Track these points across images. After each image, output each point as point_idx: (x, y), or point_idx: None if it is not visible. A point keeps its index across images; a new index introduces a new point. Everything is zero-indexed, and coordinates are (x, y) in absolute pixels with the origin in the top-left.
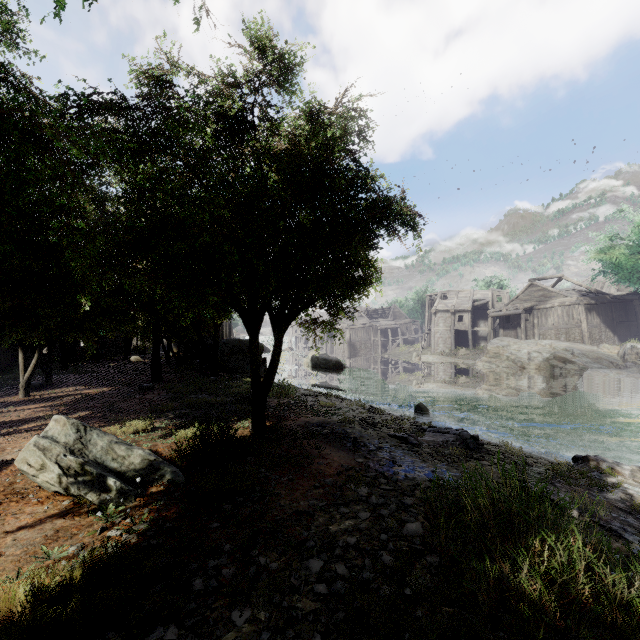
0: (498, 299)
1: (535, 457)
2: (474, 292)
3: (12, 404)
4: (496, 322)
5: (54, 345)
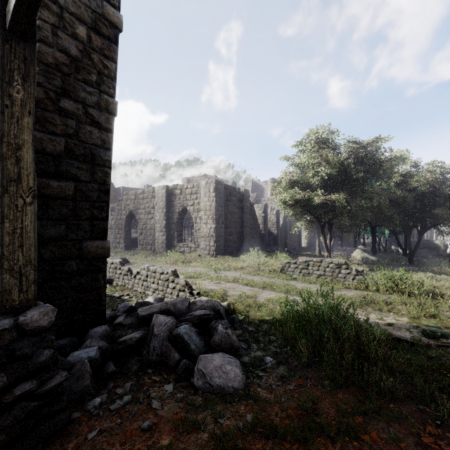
0: None
1: None
2: None
3: None
4: None
5: None
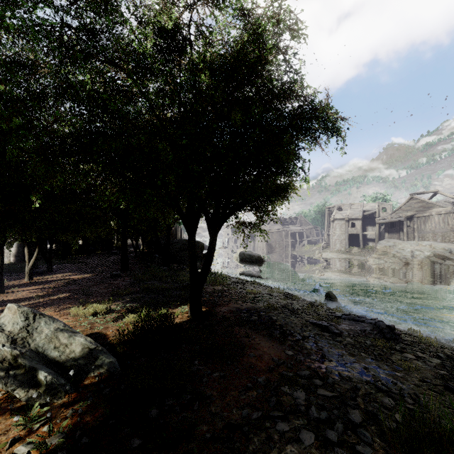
0: (382, 210)
1: (449, 347)
2: (364, 205)
3: (17, 286)
4: (381, 227)
5: (53, 243)
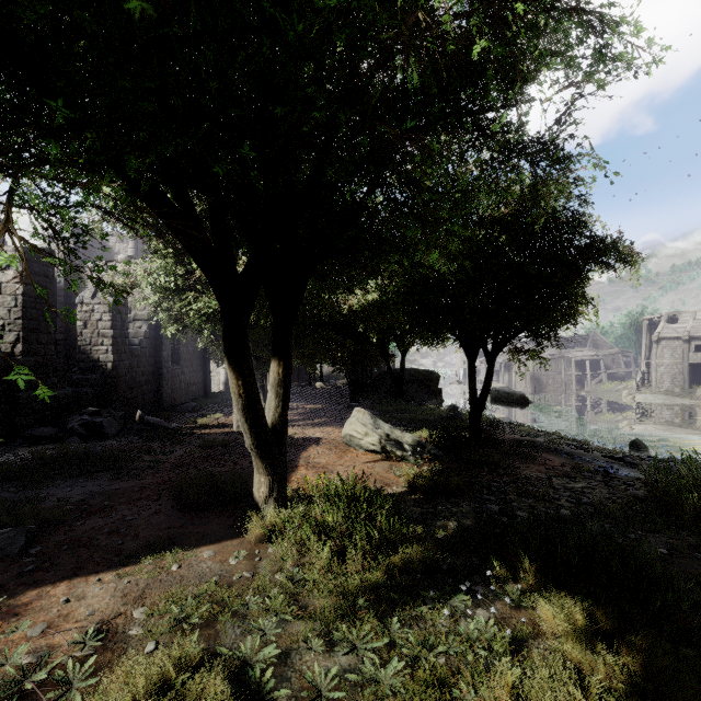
0: None
1: None
2: None
3: None
4: None
5: None
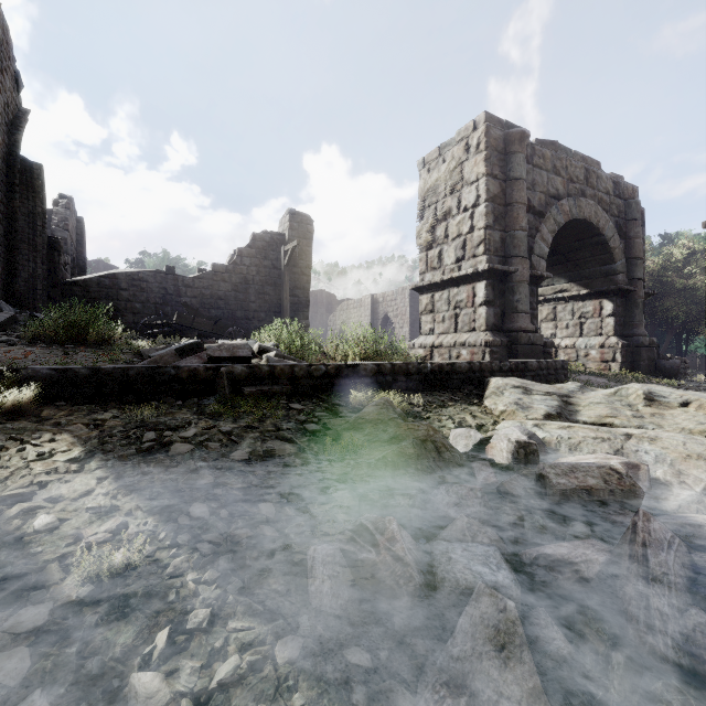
0: None
1: None
2: None
3: None
4: None
5: None
